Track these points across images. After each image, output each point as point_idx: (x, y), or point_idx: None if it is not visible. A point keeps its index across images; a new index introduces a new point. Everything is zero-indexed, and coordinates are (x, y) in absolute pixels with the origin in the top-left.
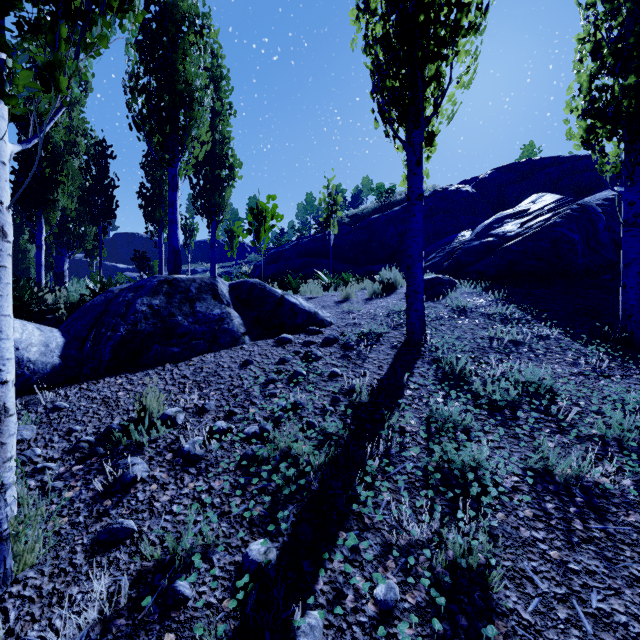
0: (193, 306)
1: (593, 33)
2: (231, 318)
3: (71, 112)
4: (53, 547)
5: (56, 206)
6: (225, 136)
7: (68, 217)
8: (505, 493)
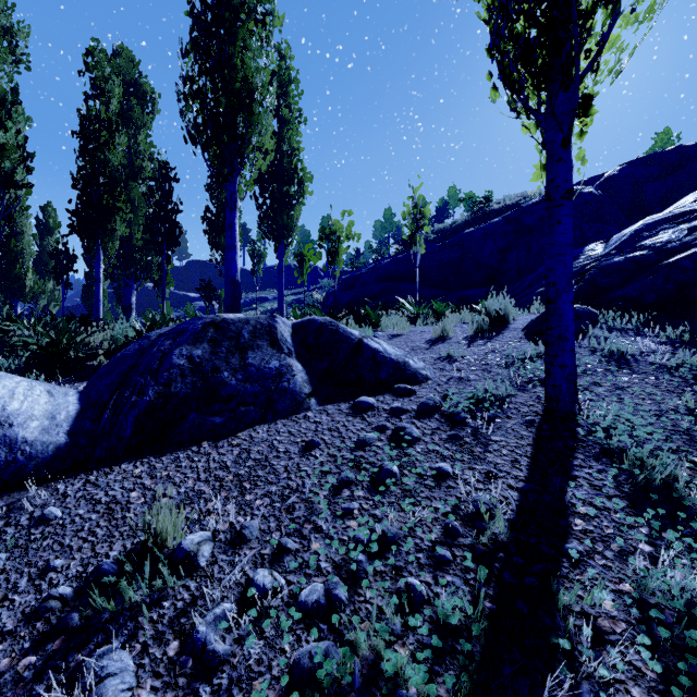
0: (244, 357)
1: None
2: (292, 373)
3: (137, 136)
4: None
5: (114, 235)
6: (294, 147)
7: (135, 247)
8: None
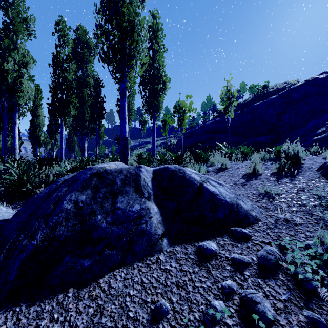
0: (114, 201)
1: None
2: (149, 215)
3: (87, 67)
4: None
5: (69, 115)
6: (160, 65)
7: (86, 120)
8: None
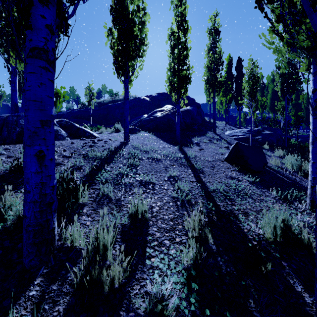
0: None
1: (170, 65)
2: (61, 131)
3: None
4: None
5: None
6: None
7: None
8: (143, 159)
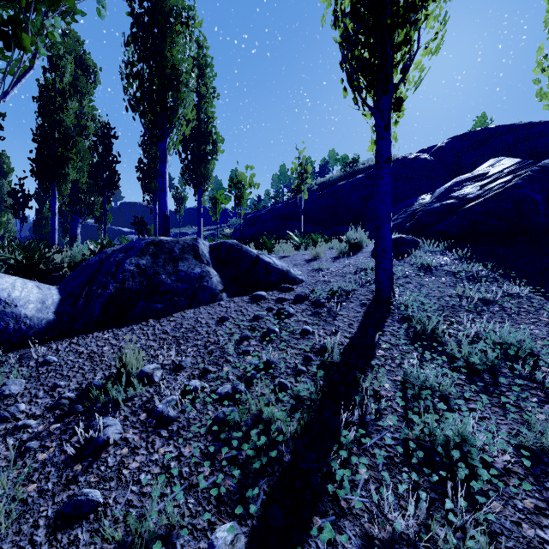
0: (176, 265)
1: None
2: (210, 276)
3: (82, 101)
4: (17, 519)
5: (67, 179)
6: (209, 116)
7: (80, 189)
8: (497, 476)
